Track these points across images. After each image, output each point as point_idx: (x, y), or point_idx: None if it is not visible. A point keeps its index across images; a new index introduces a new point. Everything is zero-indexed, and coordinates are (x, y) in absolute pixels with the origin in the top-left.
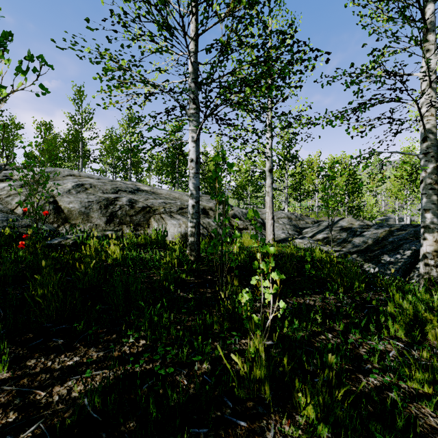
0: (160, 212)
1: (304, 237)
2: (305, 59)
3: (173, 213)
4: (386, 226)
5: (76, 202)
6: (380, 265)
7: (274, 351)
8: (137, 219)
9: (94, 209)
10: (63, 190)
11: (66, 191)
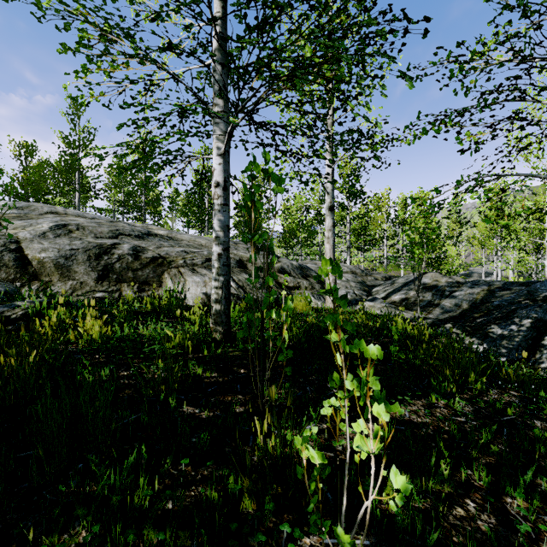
0: (178, 265)
1: (375, 298)
2: (392, 30)
3: (197, 266)
4: (483, 283)
5: (52, 251)
6: (489, 341)
7: None
8: (143, 274)
9: (78, 261)
10: (35, 233)
11: (39, 234)
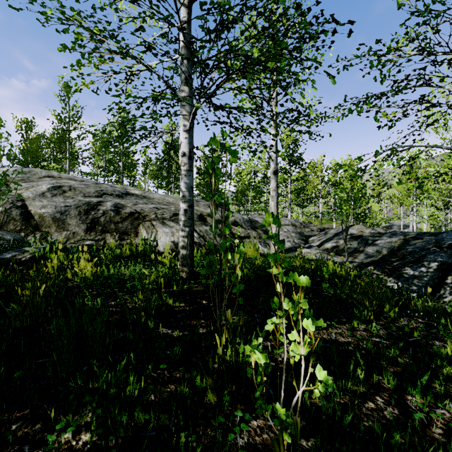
0: (151, 218)
1: (311, 246)
2: (323, 31)
3: (166, 219)
4: (400, 234)
5: (50, 207)
6: (403, 280)
7: (306, 445)
8: (123, 226)
9: (71, 215)
10: (36, 193)
11: (39, 194)
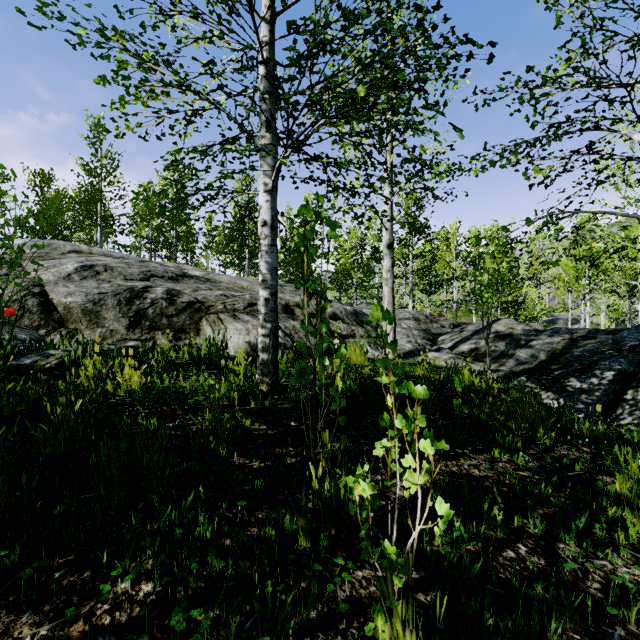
0: (217, 310)
1: (440, 348)
2: (454, 56)
3: (238, 311)
4: (564, 331)
5: (79, 295)
6: (567, 395)
7: (423, 599)
8: (179, 321)
9: (108, 306)
10: (60, 275)
11: (64, 276)
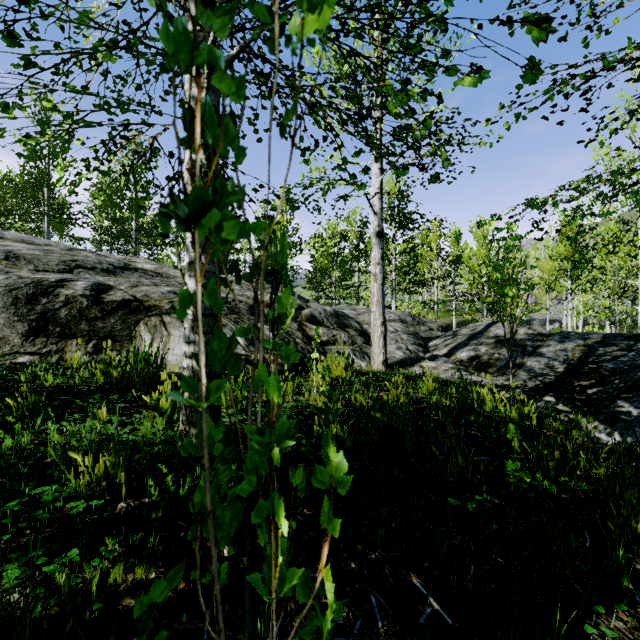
0: (162, 311)
1: (435, 356)
2: None
3: None
4: (575, 336)
5: None
6: (623, 427)
7: None
8: (106, 326)
9: None
10: None
11: None
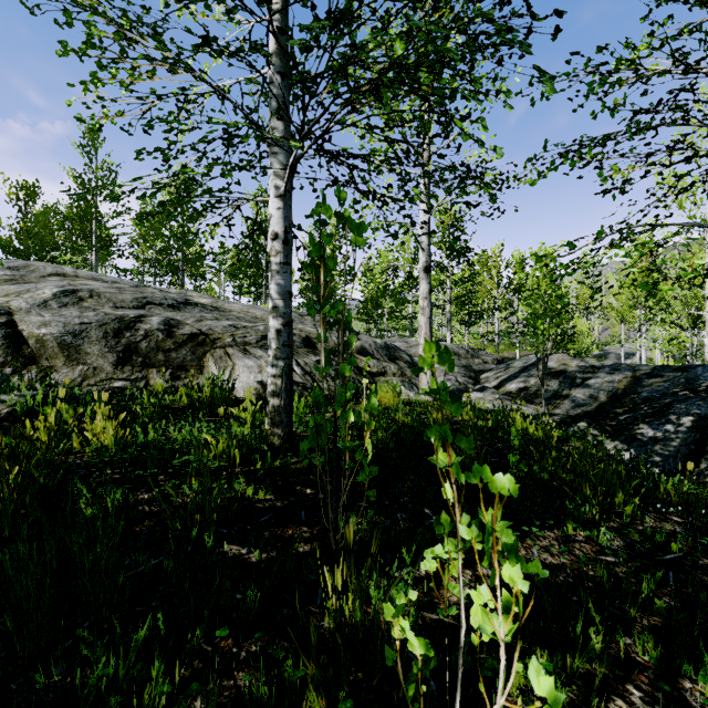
0: (225, 344)
1: (484, 387)
2: (511, 28)
3: (250, 345)
4: (625, 368)
5: (56, 325)
6: (638, 445)
7: None
8: (179, 357)
9: (91, 338)
10: (34, 301)
11: (39, 303)
